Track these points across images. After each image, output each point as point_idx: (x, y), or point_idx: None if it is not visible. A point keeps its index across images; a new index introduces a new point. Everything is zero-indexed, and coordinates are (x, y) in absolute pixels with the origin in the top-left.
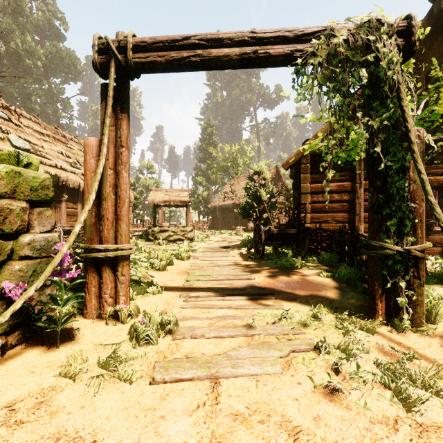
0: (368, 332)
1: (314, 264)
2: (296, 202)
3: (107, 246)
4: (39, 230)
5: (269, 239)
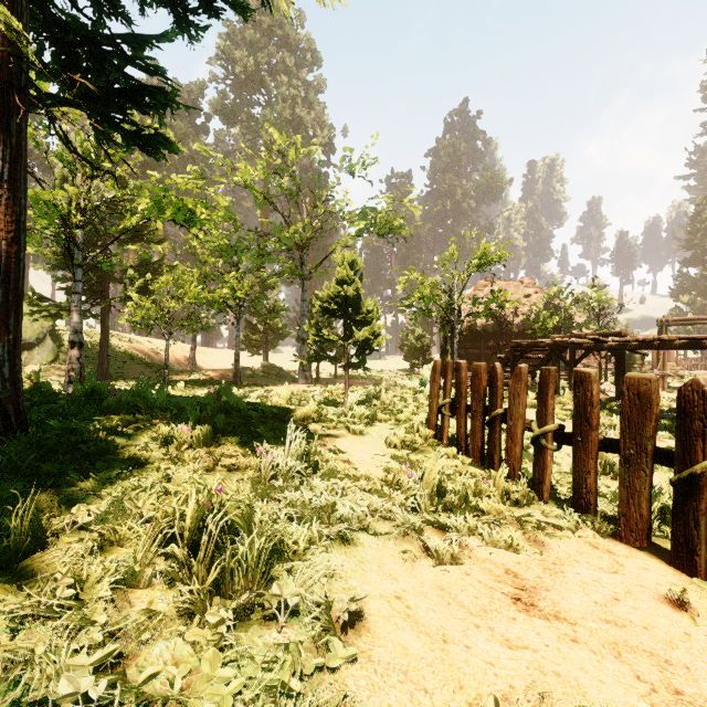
0: None
1: None
2: None
3: (661, 372)
4: (644, 367)
5: None
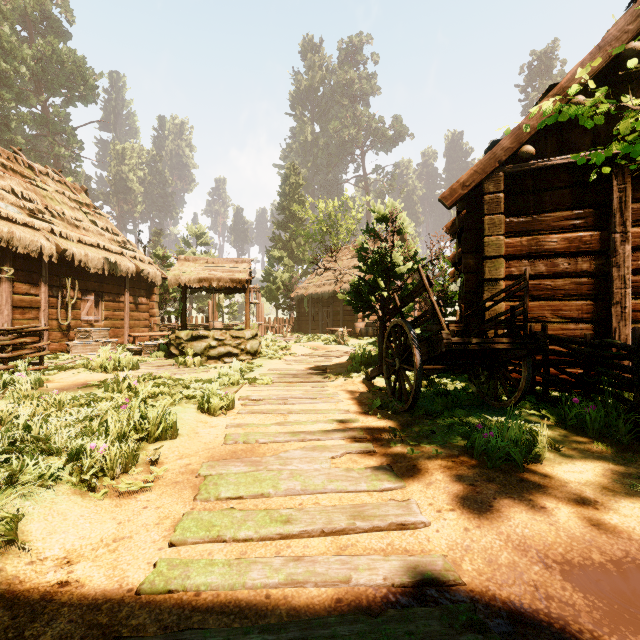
0: None
1: (560, 434)
2: (471, 277)
3: None
4: None
5: (426, 362)
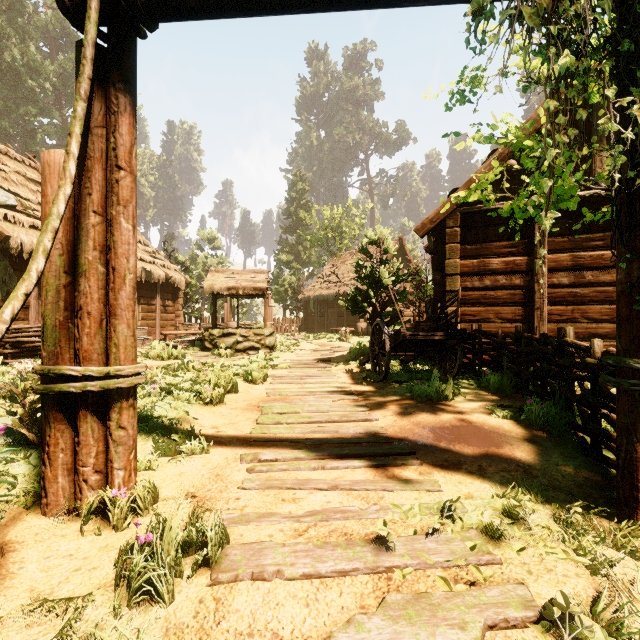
0: (637, 558)
1: (473, 391)
2: (437, 289)
3: (86, 370)
4: None
5: (397, 349)
